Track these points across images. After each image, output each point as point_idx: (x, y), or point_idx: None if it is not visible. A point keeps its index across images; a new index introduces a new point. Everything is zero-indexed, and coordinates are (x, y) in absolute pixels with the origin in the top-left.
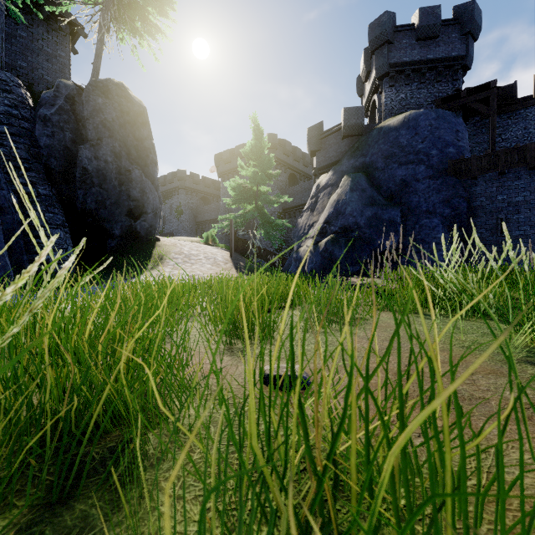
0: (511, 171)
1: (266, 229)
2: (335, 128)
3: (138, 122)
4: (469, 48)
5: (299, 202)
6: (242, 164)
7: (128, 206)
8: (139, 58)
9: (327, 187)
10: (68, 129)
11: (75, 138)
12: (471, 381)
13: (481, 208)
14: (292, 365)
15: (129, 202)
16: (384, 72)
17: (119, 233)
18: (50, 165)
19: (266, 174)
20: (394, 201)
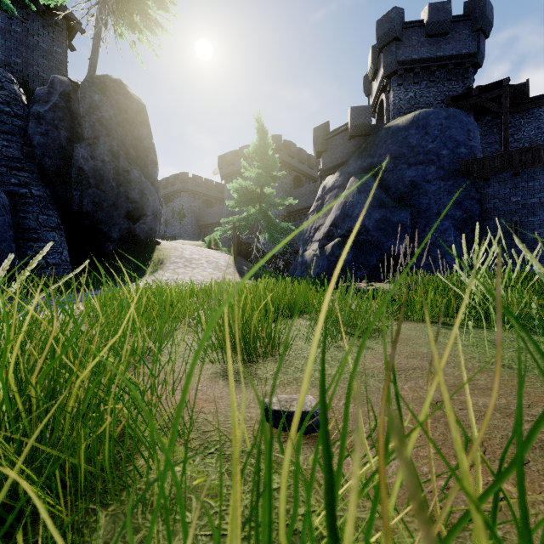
0: (525, 172)
1: (270, 232)
2: (342, 128)
3: (137, 120)
4: (480, 45)
5: (304, 205)
6: (246, 165)
7: (126, 208)
8: (138, 55)
9: (333, 189)
10: (63, 127)
11: (71, 136)
12: (532, 417)
13: (494, 210)
14: (331, 497)
15: (128, 204)
16: (393, 70)
17: (118, 236)
18: (44, 164)
19: (270, 175)
20: (404, 203)
